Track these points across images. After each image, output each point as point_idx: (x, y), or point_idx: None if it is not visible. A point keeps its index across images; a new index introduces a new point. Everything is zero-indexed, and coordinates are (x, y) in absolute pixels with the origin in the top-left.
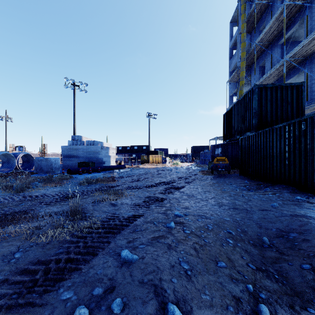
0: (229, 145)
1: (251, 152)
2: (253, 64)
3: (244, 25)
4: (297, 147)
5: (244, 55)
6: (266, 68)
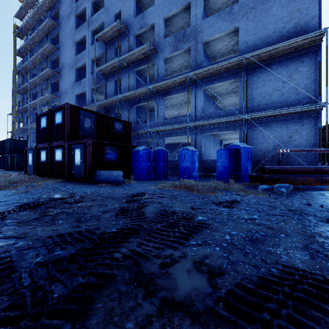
0: (2, 157)
1: (7, 162)
2: (24, 113)
3: (15, 94)
4: (14, 161)
5: (15, 110)
6: (29, 120)
